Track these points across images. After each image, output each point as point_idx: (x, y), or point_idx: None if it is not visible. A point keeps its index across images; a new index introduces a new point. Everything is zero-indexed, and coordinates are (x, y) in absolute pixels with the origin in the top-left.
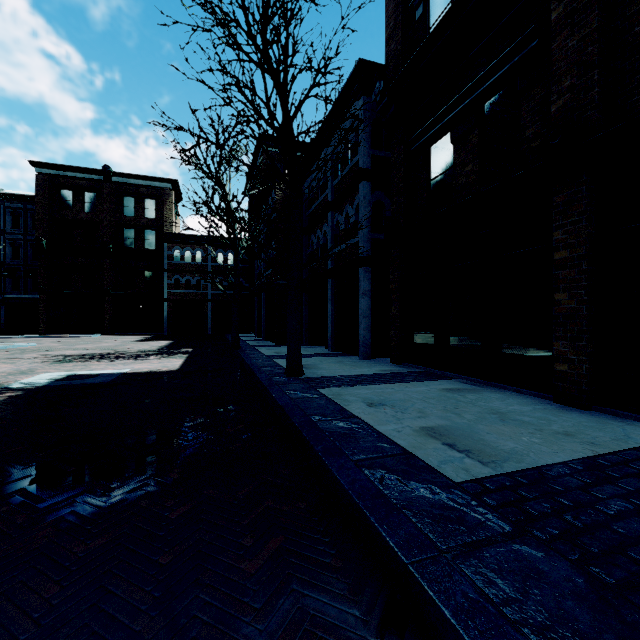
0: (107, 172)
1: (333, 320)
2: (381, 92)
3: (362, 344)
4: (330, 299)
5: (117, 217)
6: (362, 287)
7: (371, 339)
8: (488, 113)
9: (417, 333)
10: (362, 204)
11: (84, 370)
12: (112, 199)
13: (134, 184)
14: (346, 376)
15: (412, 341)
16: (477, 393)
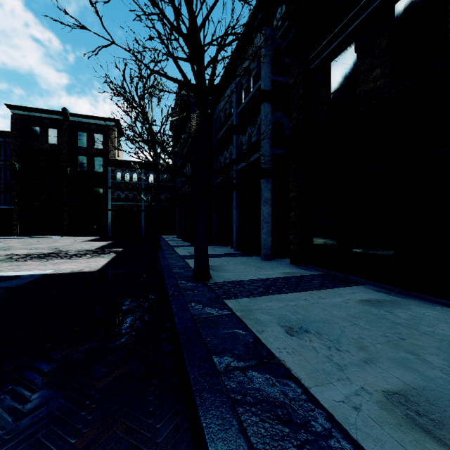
0: (65, 113)
1: (237, 225)
2: (282, 16)
3: (264, 246)
4: (235, 207)
5: (73, 147)
6: (264, 196)
7: (271, 242)
8: (400, 12)
9: (316, 237)
10: (264, 122)
11: (12, 271)
12: (69, 134)
13: (86, 122)
14: (252, 281)
15: (311, 244)
16: (404, 308)
